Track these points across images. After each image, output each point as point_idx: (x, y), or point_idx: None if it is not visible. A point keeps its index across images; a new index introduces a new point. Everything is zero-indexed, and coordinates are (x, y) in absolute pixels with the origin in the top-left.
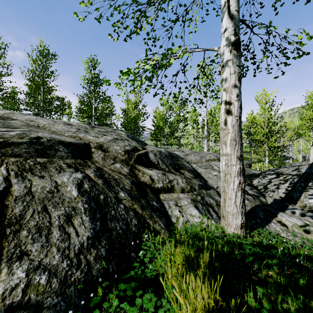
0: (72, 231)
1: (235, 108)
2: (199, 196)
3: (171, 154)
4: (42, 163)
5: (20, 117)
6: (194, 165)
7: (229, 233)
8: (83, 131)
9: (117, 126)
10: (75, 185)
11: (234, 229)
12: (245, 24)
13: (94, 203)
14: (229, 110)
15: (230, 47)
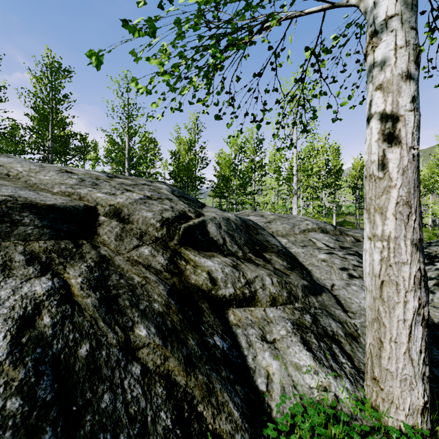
0: None
1: (408, 129)
2: (308, 315)
3: (246, 223)
4: None
5: None
6: (284, 239)
7: (392, 423)
8: (89, 184)
9: (164, 177)
10: (11, 322)
11: (407, 416)
12: None
13: (52, 379)
14: (393, 133)
15: None
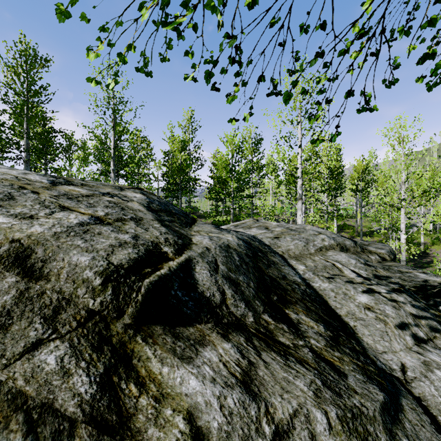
0: None
1: None
2: None
3: (252, 247)
4: None
5: None
6: (300, 265)
7: None
8: None
9: (157, 178)
10: None
11: None
12: None
13: None
14: None
15: None
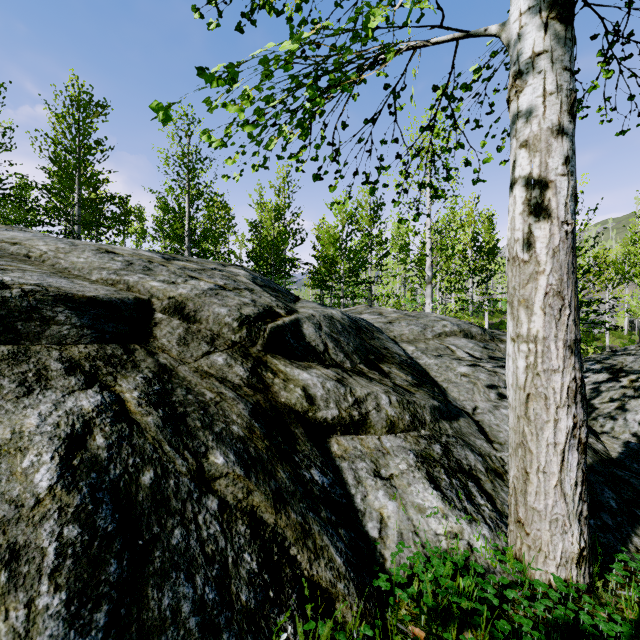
0: None
1: (560, 199)
2: (437, 445)
3: (357, 323)
4: None
5: None
6: (410, 346)
7: (540, 577)
8: (139, 269)
9: (239, 258)
10: (58, 441)
11: (559, 566)
12: None
13: (112, 508)
14: (541, 203)
15: (544, 12)
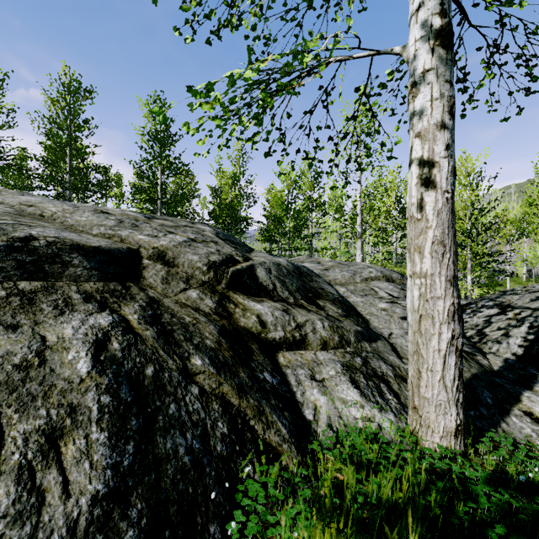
0: (52, 482)
1: (442, 175)
2: (359, 358)
3: (299, 269)
4: (27, 292)
5: (9, 199)
6: (342, 288)
7: (428, 446)
8: (129, 226)
9: (202, 217)
10: (89, 344)
11: (442, 438)
12: (456, 1)
13: (129, 388)
14: (429, 178)
15: (432, 41)
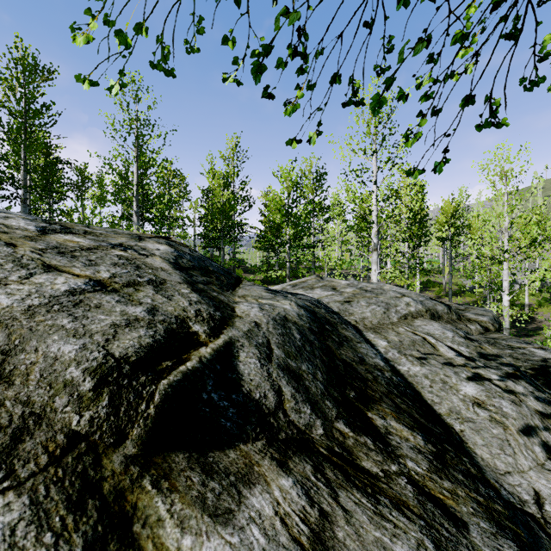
0: None
1: None
2: None
3: (318, 318)
4: None
5: None
6: (381, 340)
7: None
8: None
9: (193, 222)
10: None
11: None
12: None
13: None
14: None
15: None
